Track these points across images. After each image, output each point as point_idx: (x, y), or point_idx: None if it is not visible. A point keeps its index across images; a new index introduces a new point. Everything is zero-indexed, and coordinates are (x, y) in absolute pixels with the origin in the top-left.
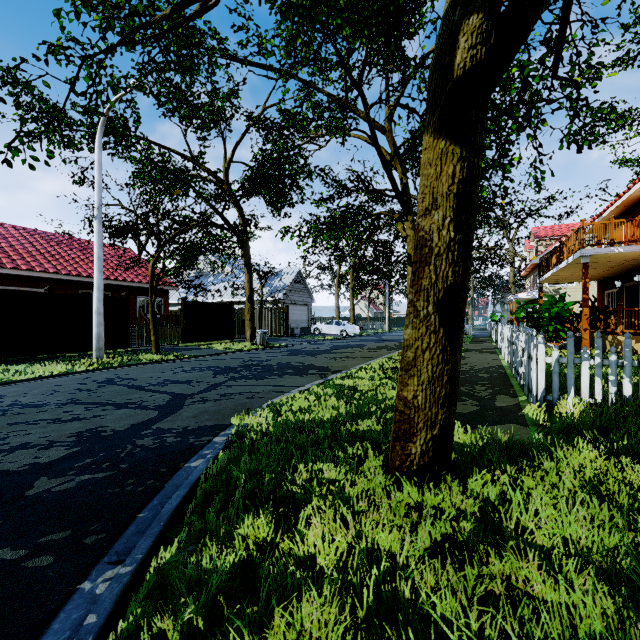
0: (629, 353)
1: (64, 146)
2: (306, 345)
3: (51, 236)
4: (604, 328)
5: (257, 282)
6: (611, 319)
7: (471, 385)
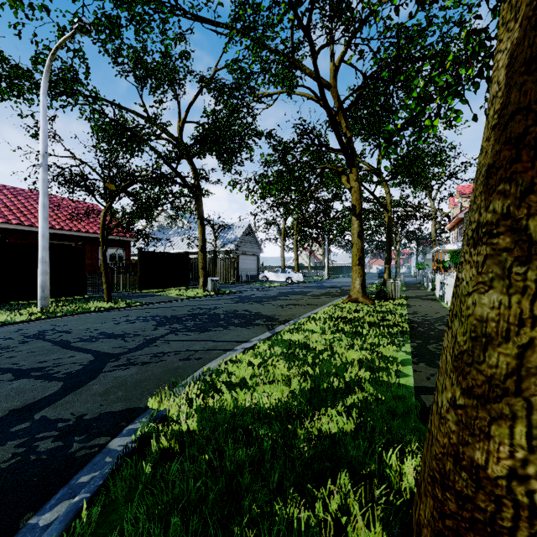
0: None
1: (13, 96)
2: (255, 292)
3: (20, 191)
4: None
5: (212, 235)
6: None
7: (437, 342)
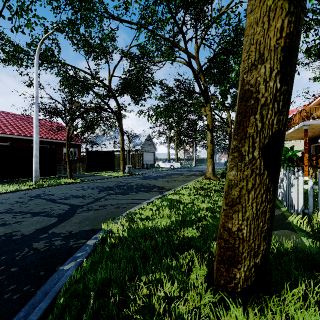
0: None
1: (18, 64)
2: (152, 173)
3: (17, 116)
4: (315, 165)
5: (127, 140)
6: (319, 160)
7: None
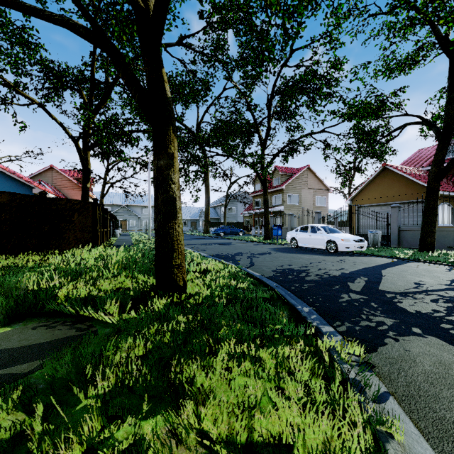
0: None
1: None
2: None
3: None
4: None
5: None
6: None
7: None
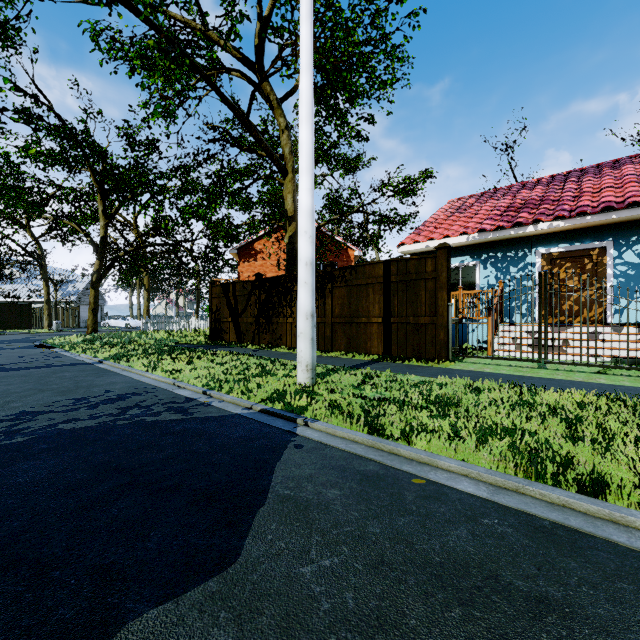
0: (157, 320)
1: None
2: None
3: None
4: None
5: (51, 286)
6: None
7: None
